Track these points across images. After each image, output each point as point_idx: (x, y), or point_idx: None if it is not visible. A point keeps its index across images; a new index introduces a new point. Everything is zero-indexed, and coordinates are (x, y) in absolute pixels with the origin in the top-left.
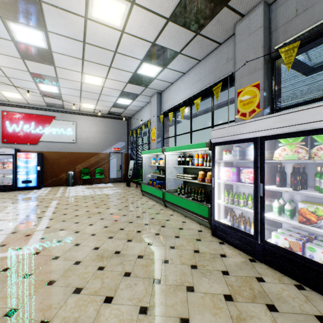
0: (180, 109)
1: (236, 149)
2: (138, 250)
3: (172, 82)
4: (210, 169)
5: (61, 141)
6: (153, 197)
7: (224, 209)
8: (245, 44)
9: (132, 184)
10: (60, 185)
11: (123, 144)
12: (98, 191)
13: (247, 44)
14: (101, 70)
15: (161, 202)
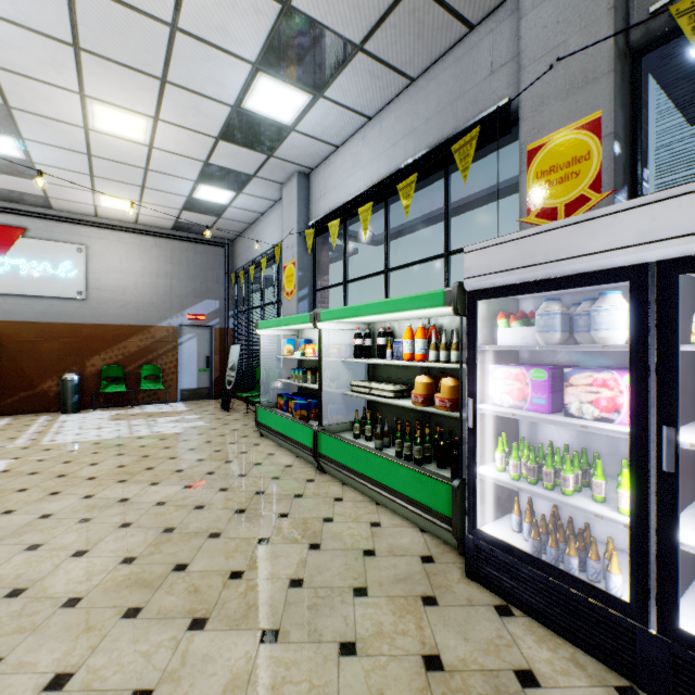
0: (359, 210)
1: (552, 308)
2: (223, 674)
3: (337, 144)
4: (444, 370)
5: (44, 293)
6: (286, 442)
7: (497, 490)
8: (552, 10)
9: (238, 405)
10: (40, 410)
11: (214, 304)
12: (141, 425)
13: (560, 8)
14: (139, 92)
15: (308, 458)
